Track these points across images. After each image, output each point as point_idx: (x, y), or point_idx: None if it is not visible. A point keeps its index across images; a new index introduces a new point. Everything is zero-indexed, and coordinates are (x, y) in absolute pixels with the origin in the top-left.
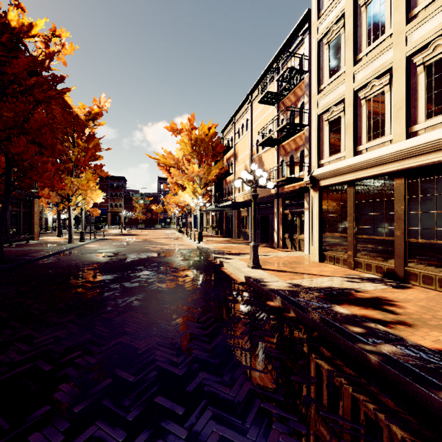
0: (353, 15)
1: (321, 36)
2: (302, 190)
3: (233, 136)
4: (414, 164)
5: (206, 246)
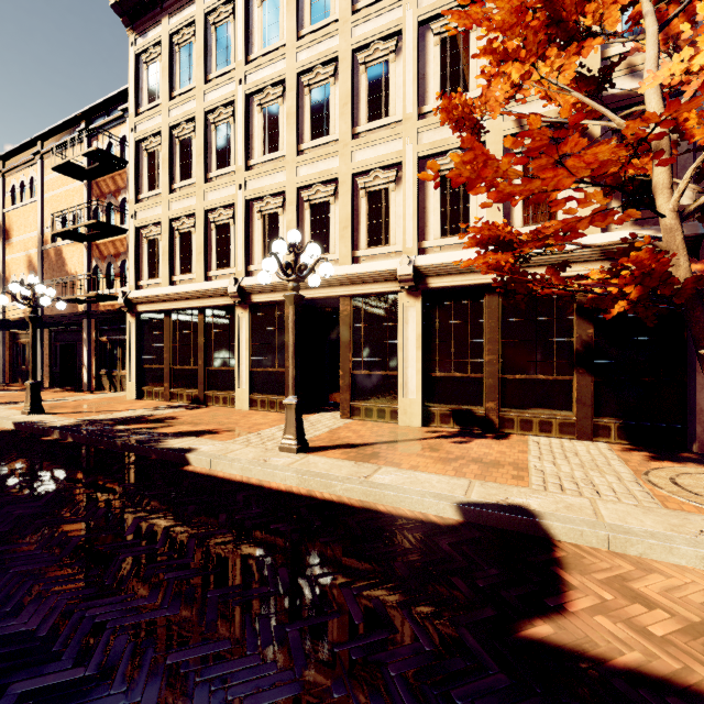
0: (168, 141)
1: (140, 138)
2: (124, 312)
3: (0, 195)
4: (208, 304)
5: None
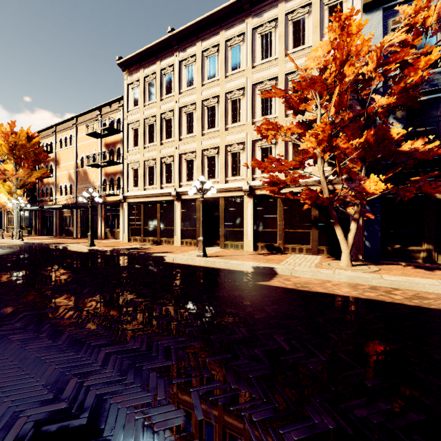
0: (143, 125)
1: (129, 123)
2: (119, 202)
3: (54, 143)
4: (162, 199)
5: (35, 241)
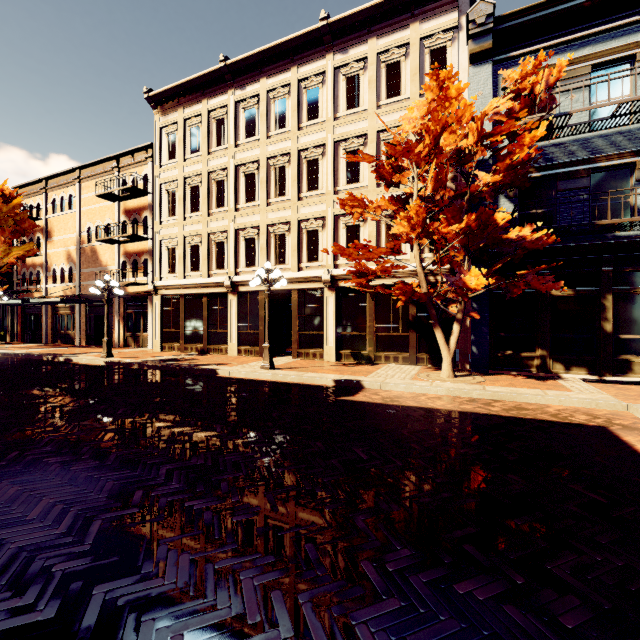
0: (183, 187)
1: (162, 182)
2: (146, 294)
3: (44, 205)
4: (211, 291)
5: (18, 351)
